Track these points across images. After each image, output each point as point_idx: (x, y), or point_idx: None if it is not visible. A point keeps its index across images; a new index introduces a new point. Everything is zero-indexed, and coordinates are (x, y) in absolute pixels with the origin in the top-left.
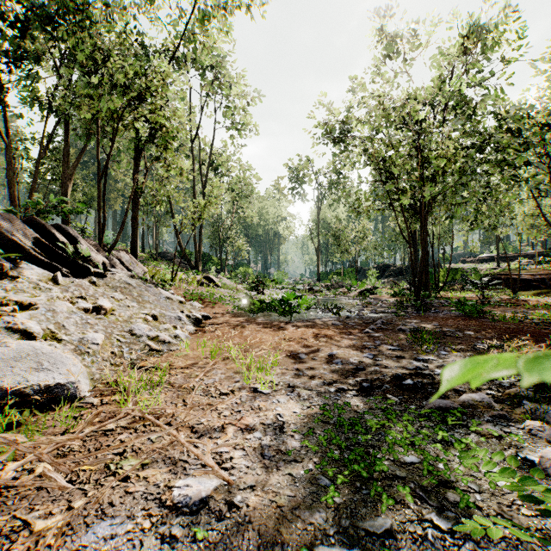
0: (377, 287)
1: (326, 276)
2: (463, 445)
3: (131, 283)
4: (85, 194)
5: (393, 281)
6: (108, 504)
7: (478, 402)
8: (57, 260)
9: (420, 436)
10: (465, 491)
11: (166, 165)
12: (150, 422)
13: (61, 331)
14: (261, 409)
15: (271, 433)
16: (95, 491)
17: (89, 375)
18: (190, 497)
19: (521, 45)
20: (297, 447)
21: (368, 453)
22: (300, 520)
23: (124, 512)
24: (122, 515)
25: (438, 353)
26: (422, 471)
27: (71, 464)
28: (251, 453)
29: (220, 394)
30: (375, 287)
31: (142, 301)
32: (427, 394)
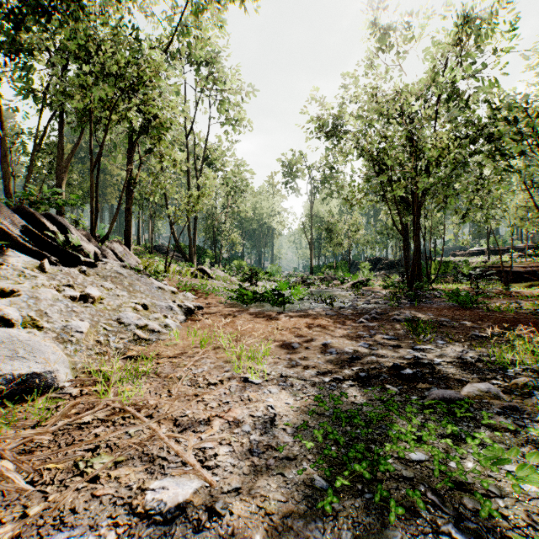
0: (370, 279)
1: (319, 270)
2: (478, 441)
3: (122, 273)
4: (82, 188)
5: (384, 274)
6: (69, 510)
7: (484, 392)
8: (46, 249)
9: (425, 430)
10: (484, 495)
11: (160, 157)
12: (130, 414)
13: (43, 318)
14: (251, 400)
15: (261, 426)
16: (57, 494)
17: (70, 365)
18: (165, 502)
19: (514, 36)
20: (289, 442)
21: (369, 449)
22: (293, 532)
23: (87, 520)
24: (84, 524)
25: (435, 342)
26: (431, 470)
27: (35, 462)
28: (238, 449)
29: (208, 384)
30: (368, 279)
31: (133, 291)
32: (428, 384)
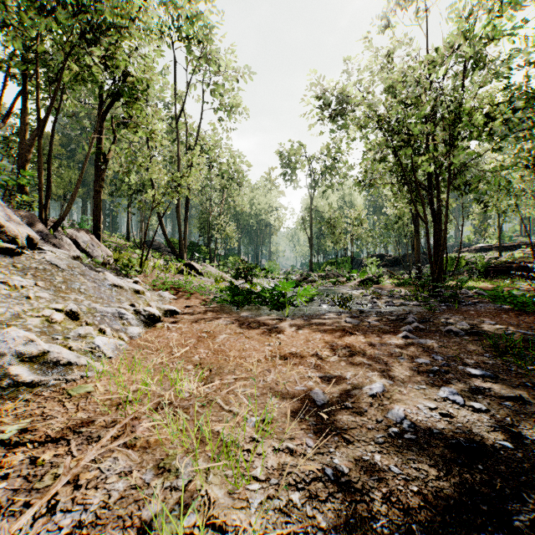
0: (381, 275)
1: (318, 267)
2: None
3: (58, 264)
4: (72, 182)
5: (389, 271)
6: None
7: None
8: None
9: None
10: None
11: (134, 126)
12: None
13: None
14: None
15: None
16: None
17: None
18: None
19: None
20: None
21: None
22: None
23: None
24: None
25: None
26: None
27: None
28: None
29: None
30: (379, 276)
31: (65, 290)
32: None
